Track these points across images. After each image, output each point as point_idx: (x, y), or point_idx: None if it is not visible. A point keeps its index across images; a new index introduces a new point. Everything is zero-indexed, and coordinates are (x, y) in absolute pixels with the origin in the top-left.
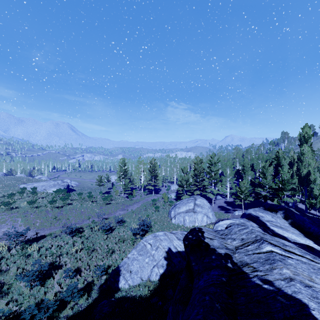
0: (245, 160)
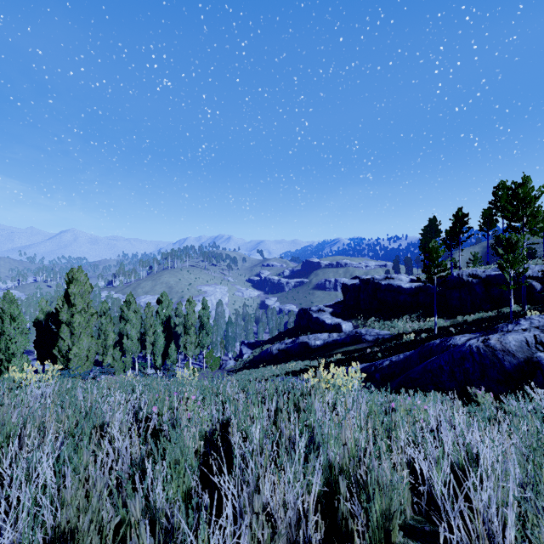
0: None
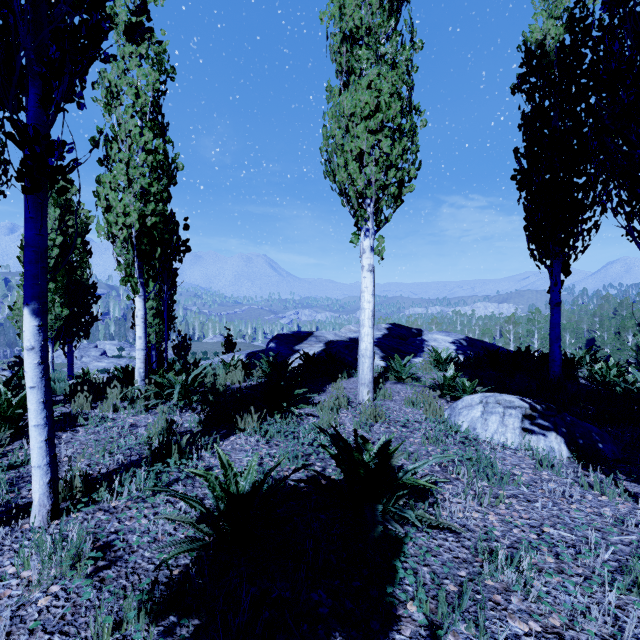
0: (604, 321)
